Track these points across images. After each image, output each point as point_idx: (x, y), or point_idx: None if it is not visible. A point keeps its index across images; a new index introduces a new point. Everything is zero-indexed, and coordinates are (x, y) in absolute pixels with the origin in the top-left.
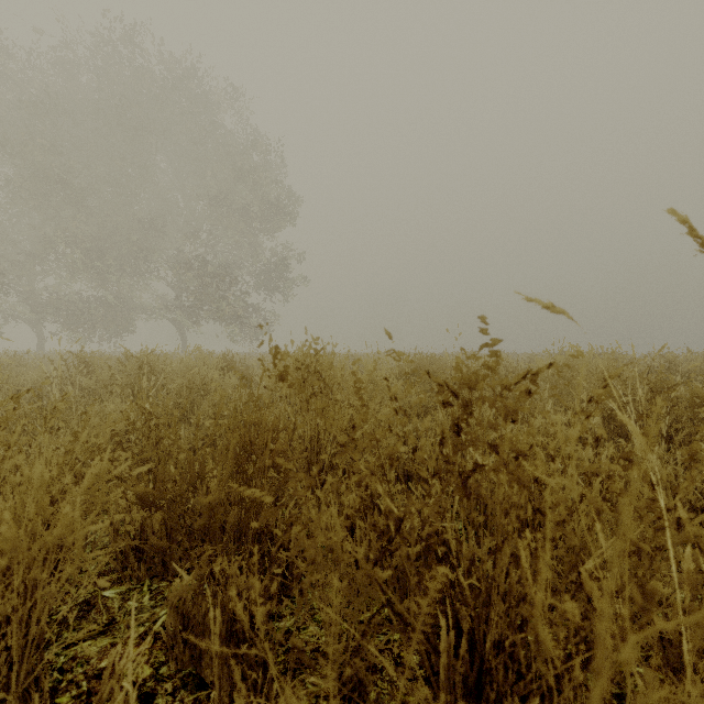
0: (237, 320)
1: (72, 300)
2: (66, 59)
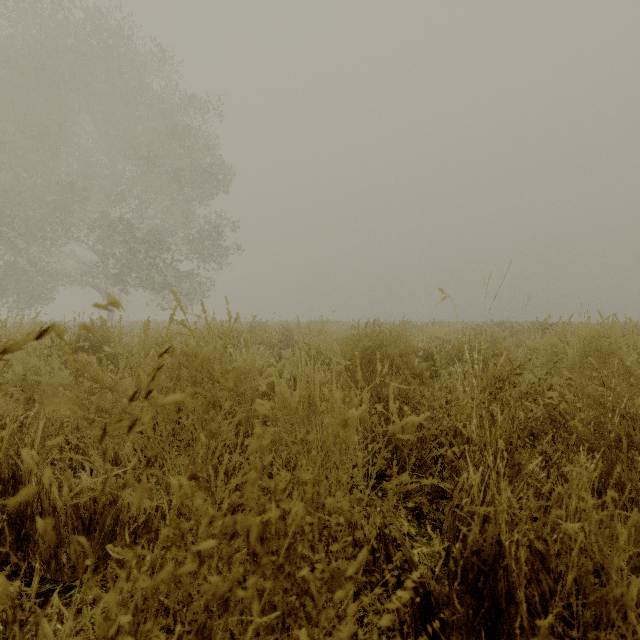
0: (166, 288)
1: None
2: None
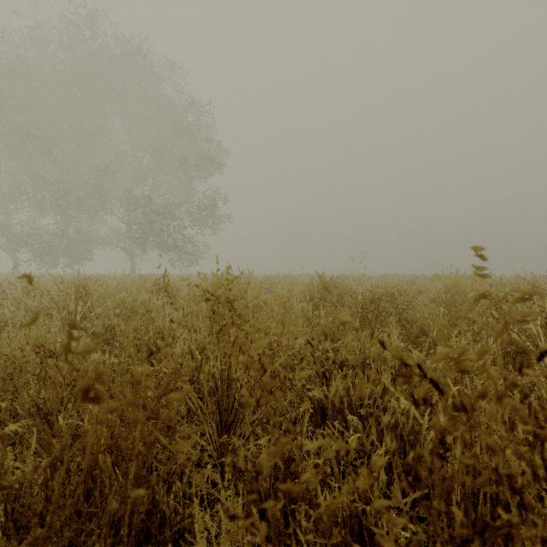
0: (175, 249)
1: (41, 232)
2: (36, 37)
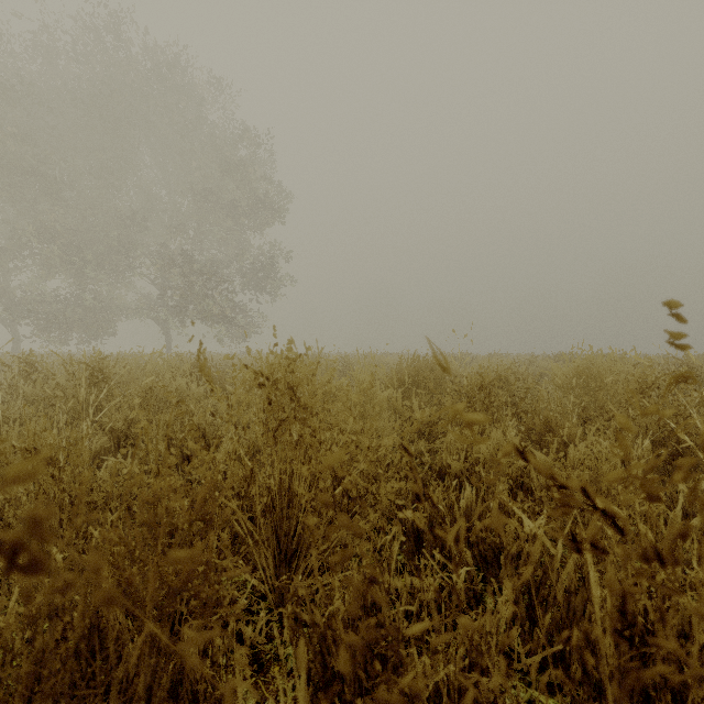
0: (223, 320)
1: (48, 299)
2: (42, 45)
